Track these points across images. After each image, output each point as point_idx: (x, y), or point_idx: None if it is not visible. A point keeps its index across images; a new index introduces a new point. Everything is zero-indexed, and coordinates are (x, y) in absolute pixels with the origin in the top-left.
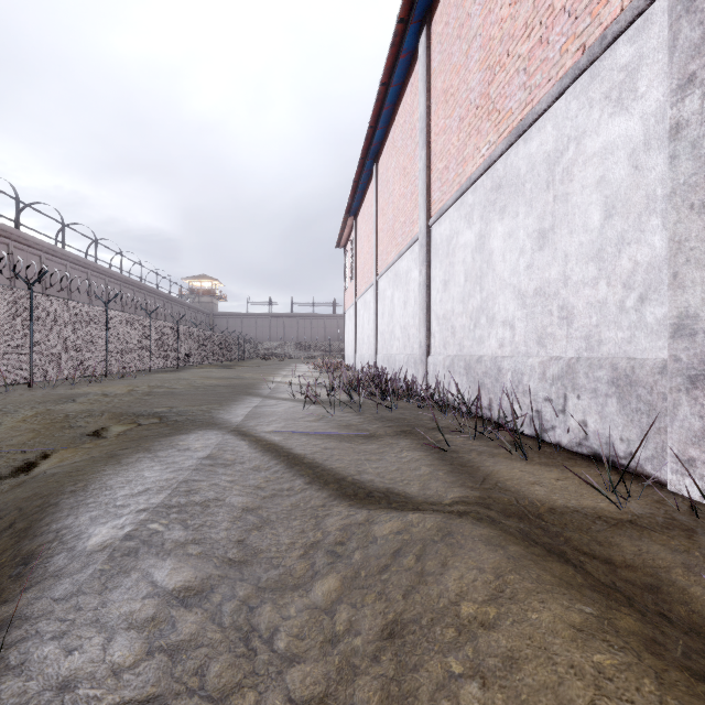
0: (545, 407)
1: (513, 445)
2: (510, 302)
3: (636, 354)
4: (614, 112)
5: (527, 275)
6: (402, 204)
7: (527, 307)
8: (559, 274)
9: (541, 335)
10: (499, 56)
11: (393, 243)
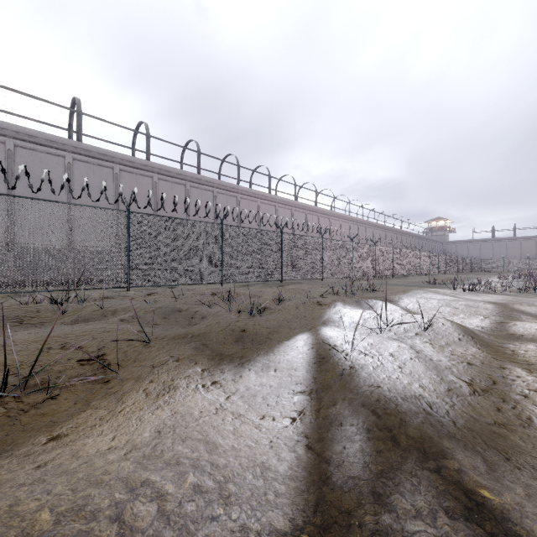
0: None
1: None
2: None
3: None
4: None
5: None
6: None
7: None
8: None
9: None
10: None
11: None
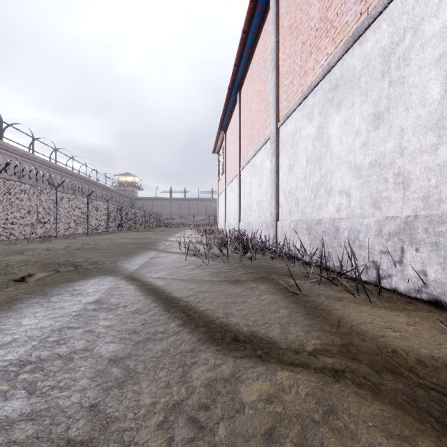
0: (381, 258)
1: (354, 290)
2: (346, 175)
3: None
4: None
5: (362, 152)
6: (258, 116)
7: (362, 178)
8: (394, 147)
9: (376, 199)
10: None
11: (251, 145)
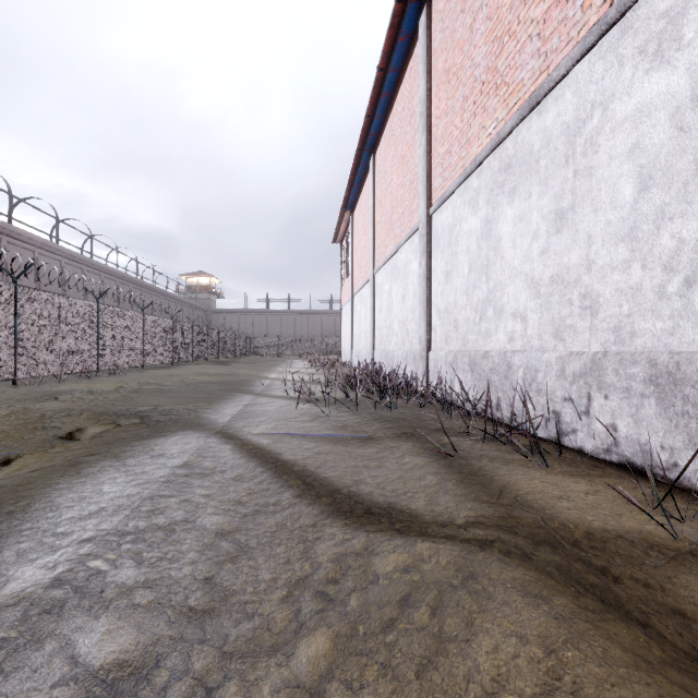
0: (564, 407)
1: (528, 450)
2: (521, 292)
3: (680, 347)
4: (651, 68)
5: (541, 262)
6: (401, 194)
7: (541, 297)
8: (580, 259)
9: (558, 327)
10: (508, 24)
11: (391, 236)
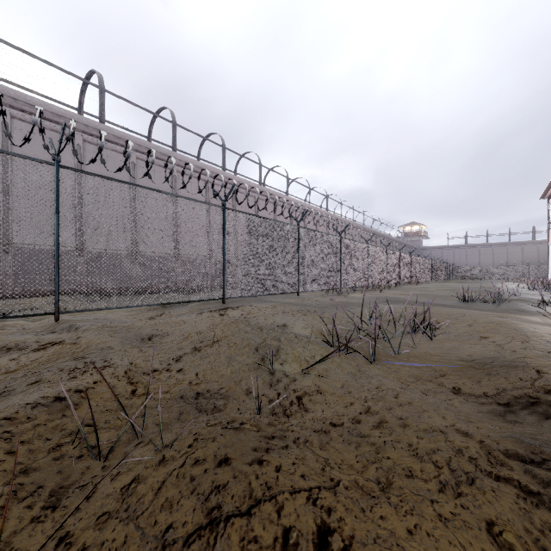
0: None
1: None
2: None
3: None
4: None
5: None
6: None
7: None
8: None
9: None
10: None
11: None
